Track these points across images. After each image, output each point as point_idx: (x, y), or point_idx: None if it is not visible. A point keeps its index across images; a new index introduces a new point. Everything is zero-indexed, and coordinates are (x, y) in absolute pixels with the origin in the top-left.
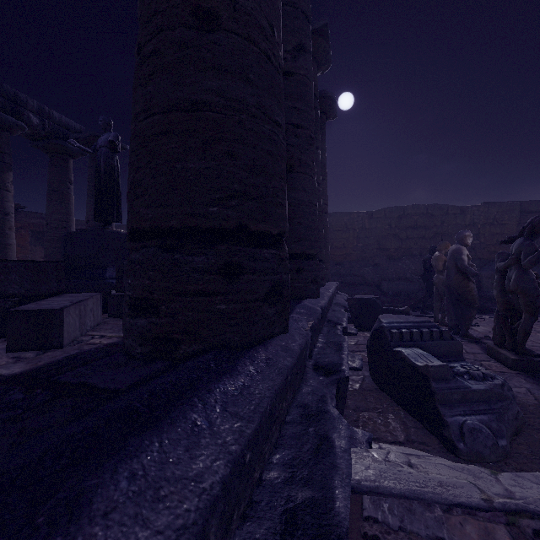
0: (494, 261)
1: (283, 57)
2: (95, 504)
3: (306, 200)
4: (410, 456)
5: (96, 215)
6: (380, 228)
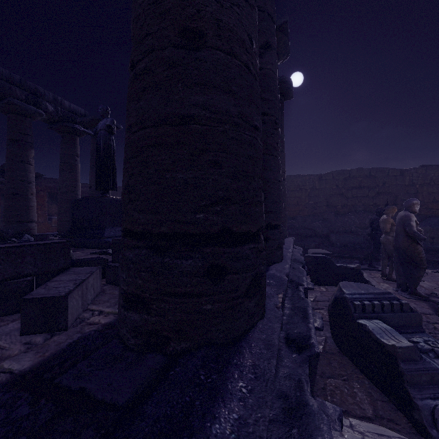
0: (431, 216)
1: None
2: None
3: (272, 178)
4: (382, 438)
5: (97, 185)
6: (328, 188)
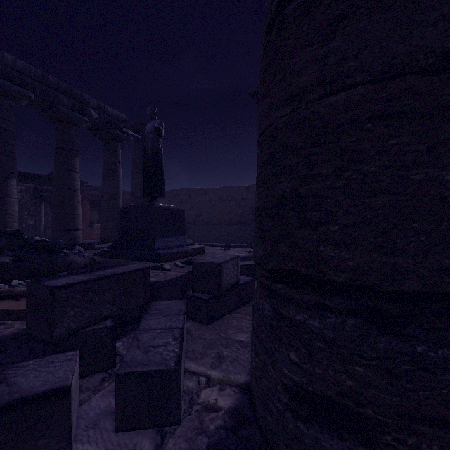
0: None
1: None
2: None
3: None
4: None
5: (144, 192)
6: None
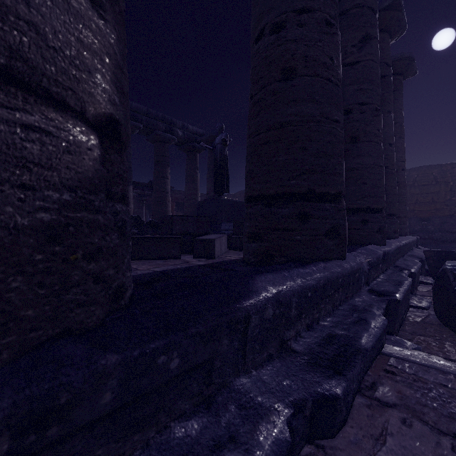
0: None
1: (350, 52)
2: (257, 279)
3: (371, 163)
4: None
5: (214, 189)
6: None
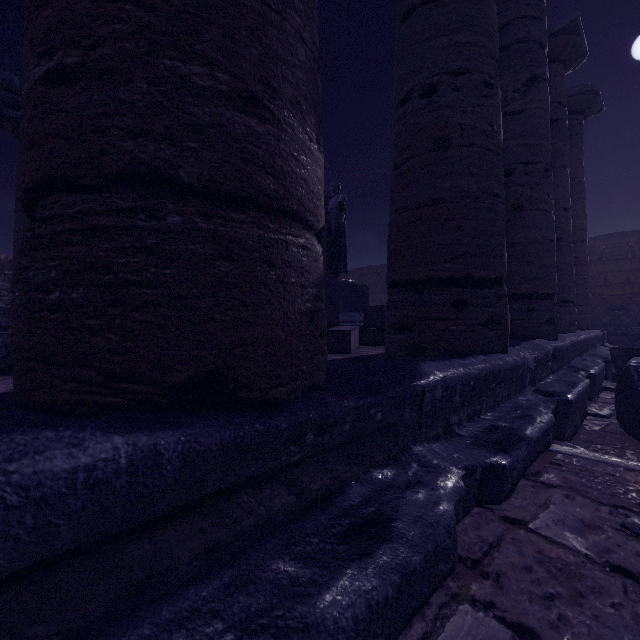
0: None
1: (511, 98)
2: (422, 365)
3: (539, 237)
4: None
5: (328, 268)
6: None
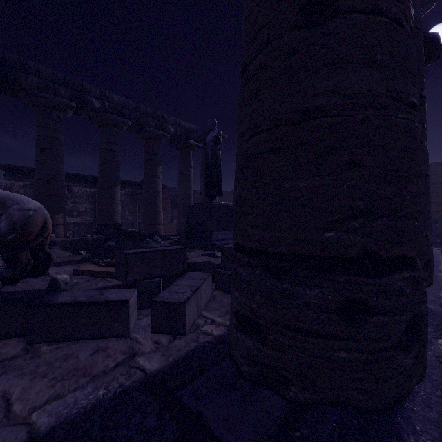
0: None
1: None
2: None
3: None
4: None
5: (206, 192)
6: None
